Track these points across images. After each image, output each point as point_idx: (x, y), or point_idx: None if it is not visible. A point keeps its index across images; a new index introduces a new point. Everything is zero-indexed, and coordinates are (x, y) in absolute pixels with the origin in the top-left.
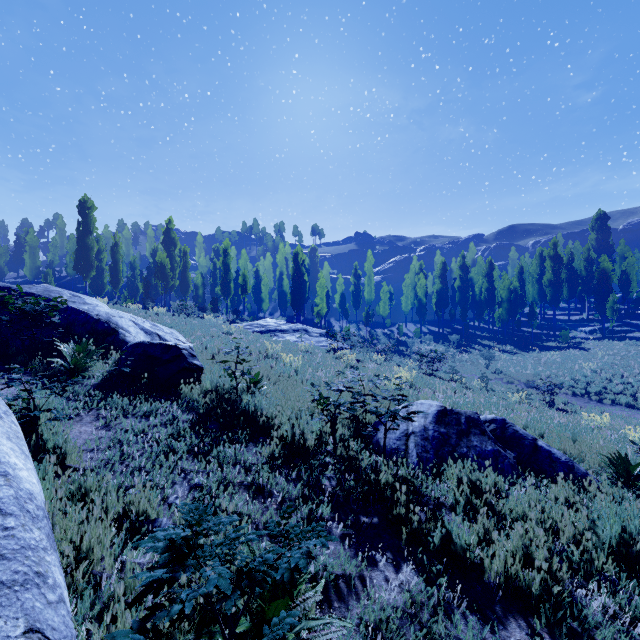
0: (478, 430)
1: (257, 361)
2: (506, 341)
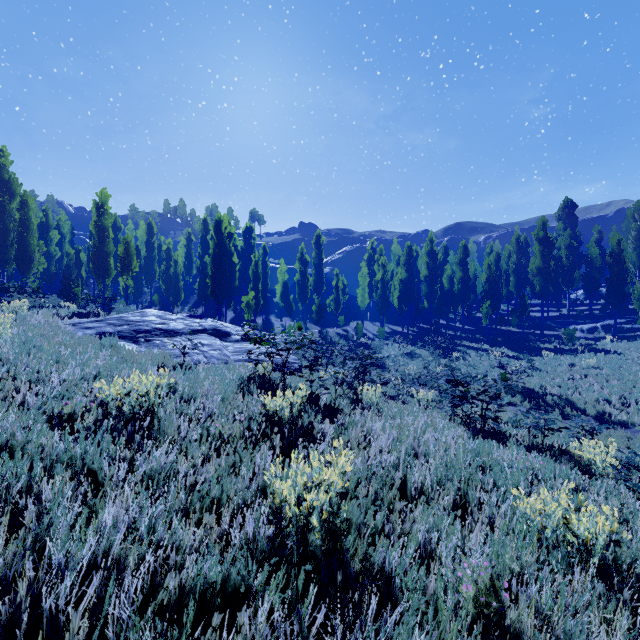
0: None
1: None
2: (491, 342)
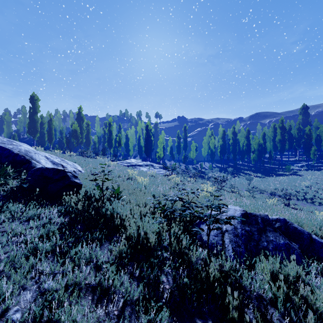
0: (271, 228)
1: (123, 181)
2: (257, 171)
